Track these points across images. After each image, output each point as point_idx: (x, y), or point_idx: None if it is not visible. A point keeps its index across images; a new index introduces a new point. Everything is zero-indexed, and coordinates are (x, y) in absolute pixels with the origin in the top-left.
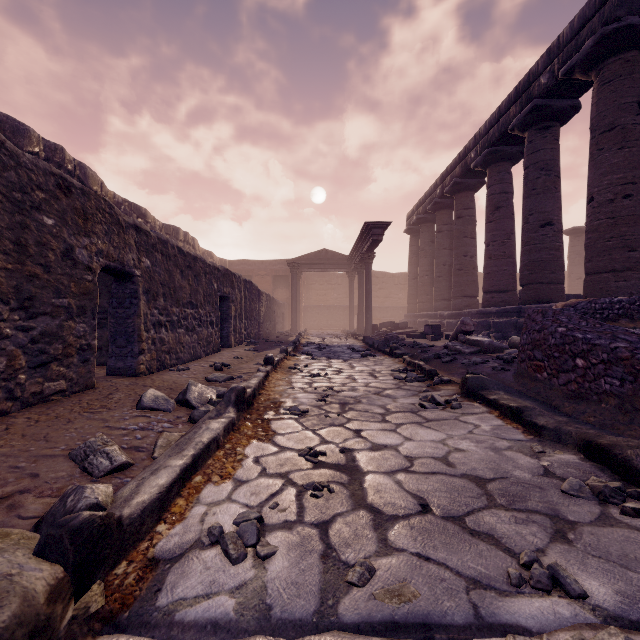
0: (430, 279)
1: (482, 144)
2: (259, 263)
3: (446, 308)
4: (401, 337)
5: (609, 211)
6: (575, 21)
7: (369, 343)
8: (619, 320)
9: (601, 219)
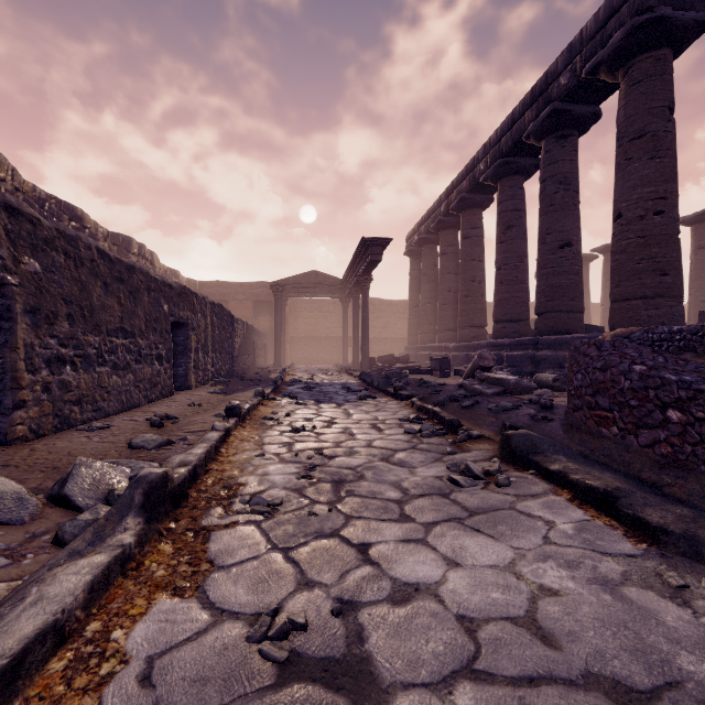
0: (433, 307)
1: (493, 154)
2: (237, 285)
3: (451, 339)
4: (404, 373)
5: (639, 229)
6: (600, 12)
7: (367, 381)
8: (682, 354)
9: (630, 238)
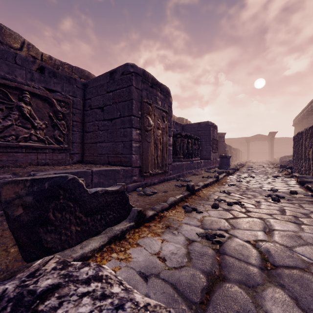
0: None
1: (306, 110)
2: (234, 139)
3: None
4: (278, 161)
5: None
6: None
7: (268, 162)
8: None
9: None
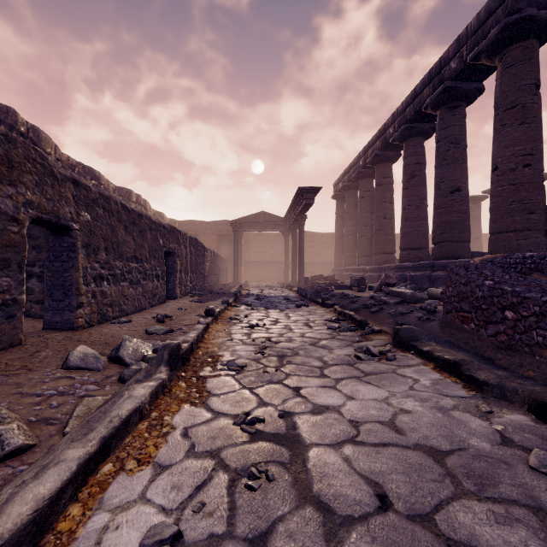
0: (354, 238)
1: (399, 121)
2: (205, 223)
3: (368, 263)
4: (330, 288)
5: (511, 178)
6: (481, 13)
7: (302, 294)
8: (532, 274)
9: (504, 185)
